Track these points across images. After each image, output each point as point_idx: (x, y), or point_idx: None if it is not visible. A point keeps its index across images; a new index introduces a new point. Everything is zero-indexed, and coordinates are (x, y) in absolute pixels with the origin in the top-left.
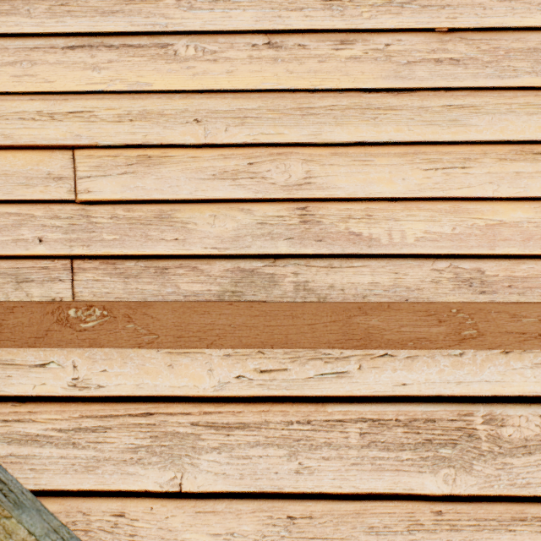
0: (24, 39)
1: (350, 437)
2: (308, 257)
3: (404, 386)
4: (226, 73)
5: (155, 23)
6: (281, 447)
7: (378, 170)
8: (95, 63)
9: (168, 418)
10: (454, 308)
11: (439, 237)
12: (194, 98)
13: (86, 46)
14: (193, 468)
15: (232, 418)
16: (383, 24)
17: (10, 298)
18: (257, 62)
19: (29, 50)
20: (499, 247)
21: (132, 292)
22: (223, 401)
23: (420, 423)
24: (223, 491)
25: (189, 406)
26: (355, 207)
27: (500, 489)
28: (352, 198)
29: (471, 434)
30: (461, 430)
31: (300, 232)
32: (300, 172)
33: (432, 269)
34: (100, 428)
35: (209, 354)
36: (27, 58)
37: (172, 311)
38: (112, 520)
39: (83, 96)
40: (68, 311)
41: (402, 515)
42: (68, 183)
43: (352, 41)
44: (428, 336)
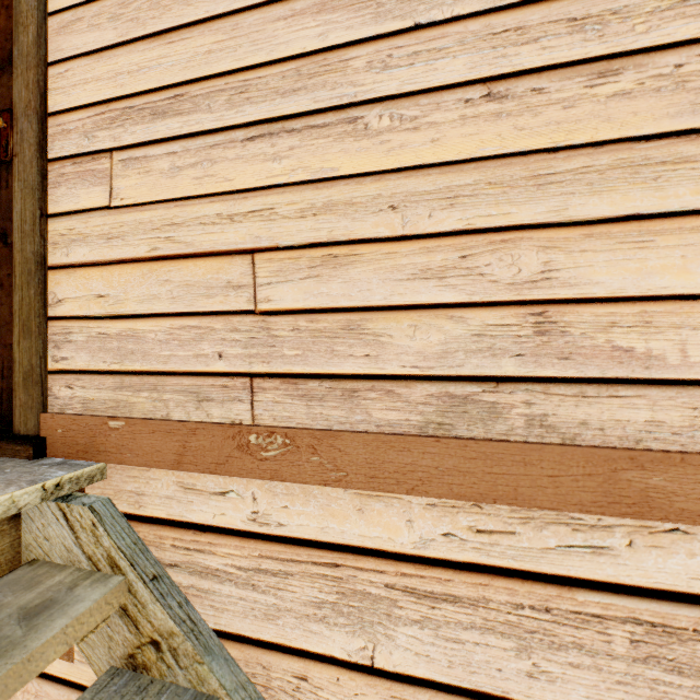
0: (205, 137)
1: (613, 642)
2: (547, 381)
3: None
4: (429, 142)
5: (342, 94)
6: (505, 637)
7: (661, 254)
8: (275, 153)
9: (357, 573)
10: None
11: None
12: (389, 179)
13: (266, 135)
14: (388, 641)
15: (437, 587)
16: (670, 36)
17: (191, 418)
18: (472, 122)
19: (209, 148)
20: None
21: (315, 417)
22: (426, 562)
23: None
24: (426, 678)
25: (383, 562)
26: (622, 310)
27: None
28: (616, 297)
29: None
30: None
31: (534, 346)
32: (534, 263)
33: None
34: (280, 573)
35: (407, 501)
36: (207, 157)
37: (363, 444)
38: (294, 682)
39: (262, 192)
40: (249, 436)
41: None
42: (248, 292)
43: (616, 71)
44: None
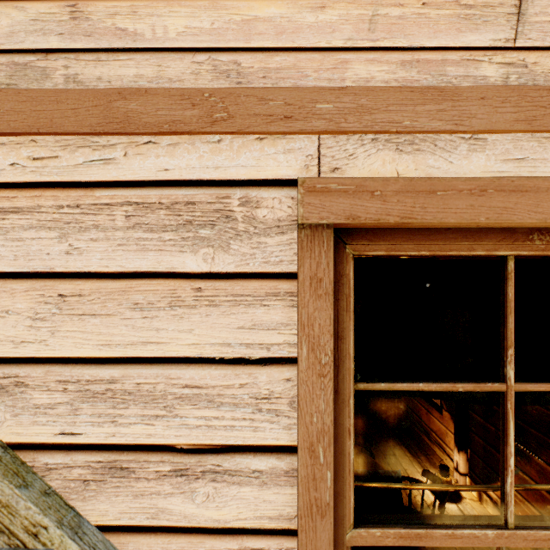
0: None
1: (117, 220)
2: (78, 51)
3: (167, 172)
4: None
5: None
6: (52, 230)
7: None
8: None
9: None
10: (207, 92)
11: (200, 32)
12: None
13: None
14: None
15: (7, 204)
16: None
17: None
18: None
19: None
20: (254, 41)
21: None
22: None
23: (182, 206)
24: None
25: None
26: (121, 4)
27: (256, 266)
28: None
29: (228, 215)
30: (219, 212)
31: (70, 28)
32: None
33: (193, 62)
34: None
35: None
36: None
37: None
38: None
39: None
40: None
41: (165, 292)
42: None
43: None
44: (182, 119)
